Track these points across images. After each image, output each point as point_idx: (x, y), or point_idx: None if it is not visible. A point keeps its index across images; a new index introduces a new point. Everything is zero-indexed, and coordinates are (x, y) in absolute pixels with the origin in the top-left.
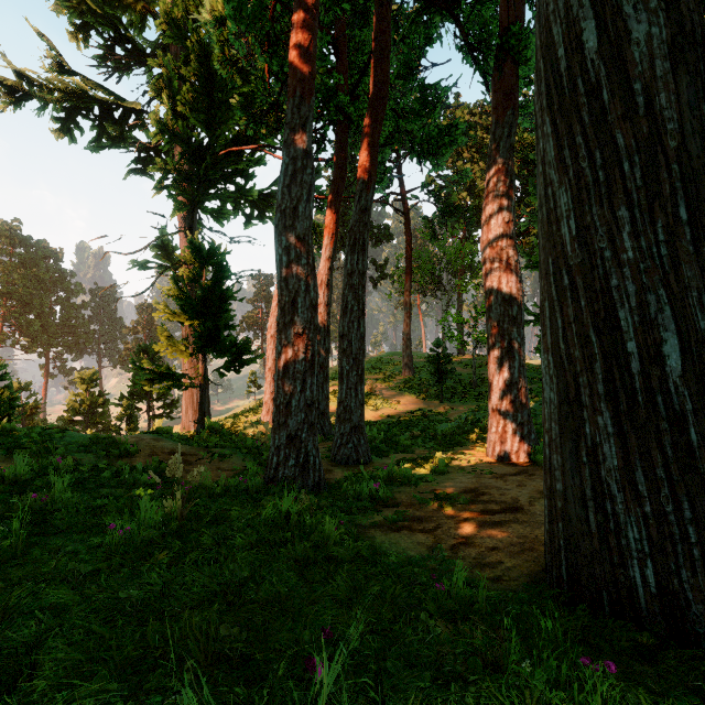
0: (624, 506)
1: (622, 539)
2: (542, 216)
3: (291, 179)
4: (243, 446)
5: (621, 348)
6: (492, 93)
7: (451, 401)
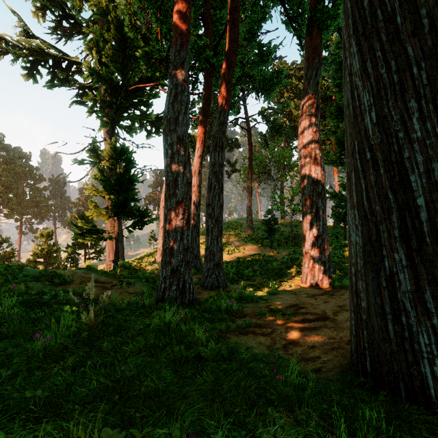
0: (416, 319)
1: (415, 343)
2: (349, 112)
3: (174, 98)
4: (143, 277)
5: (412, 203)
6: (305, 48)
7: (277, 248)
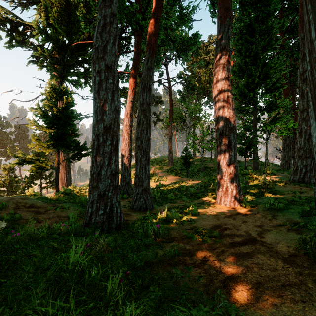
0: None
1: None
2: None
3: (102, 28)
4: (79, 202)
5: None
6: (218, 10)
7: (192, 177)
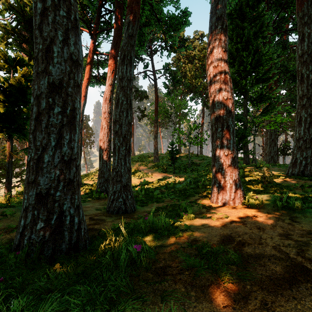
0: None
1: None
2: None
3: None
4: None
5: None
6: None
7: (178, 173)
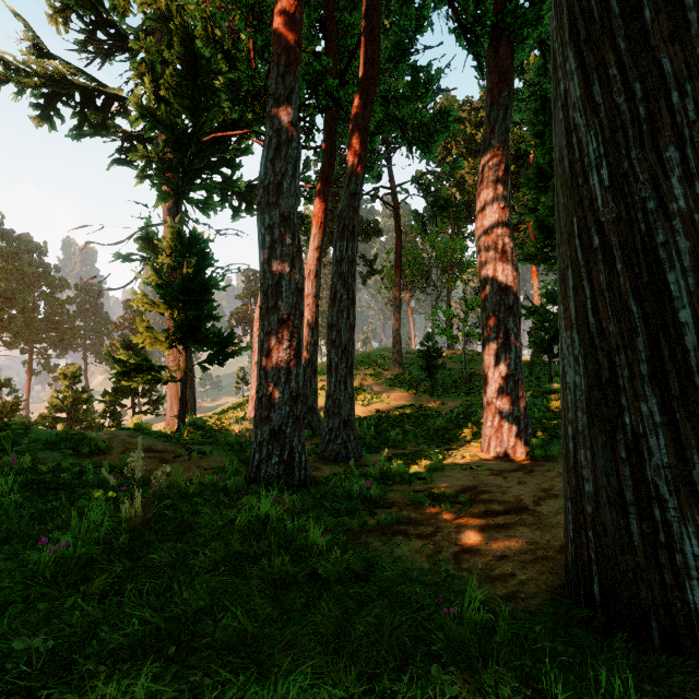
0: (677, 512)
1: (677, 554)
2: (563, 170)
3: (275, 152)
4: (226, 443)
5: (671, 318)
6: (487, 74)
7: (441, 396)
